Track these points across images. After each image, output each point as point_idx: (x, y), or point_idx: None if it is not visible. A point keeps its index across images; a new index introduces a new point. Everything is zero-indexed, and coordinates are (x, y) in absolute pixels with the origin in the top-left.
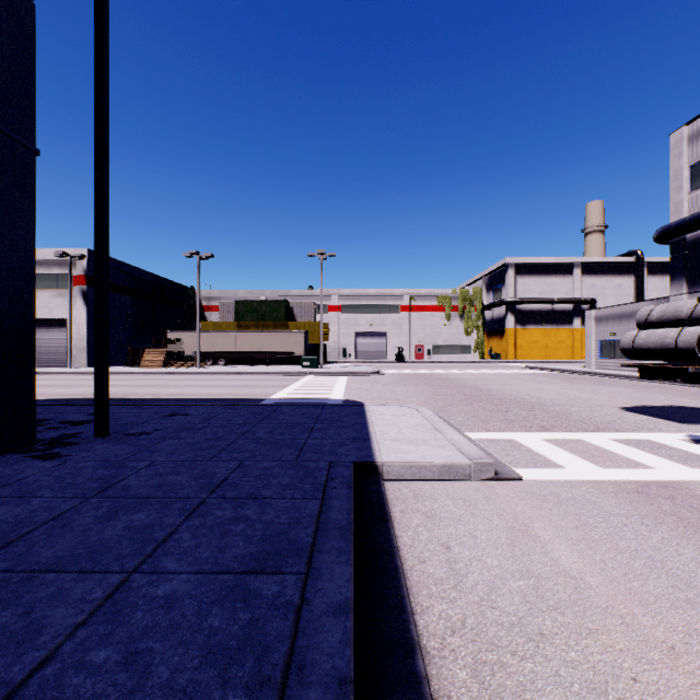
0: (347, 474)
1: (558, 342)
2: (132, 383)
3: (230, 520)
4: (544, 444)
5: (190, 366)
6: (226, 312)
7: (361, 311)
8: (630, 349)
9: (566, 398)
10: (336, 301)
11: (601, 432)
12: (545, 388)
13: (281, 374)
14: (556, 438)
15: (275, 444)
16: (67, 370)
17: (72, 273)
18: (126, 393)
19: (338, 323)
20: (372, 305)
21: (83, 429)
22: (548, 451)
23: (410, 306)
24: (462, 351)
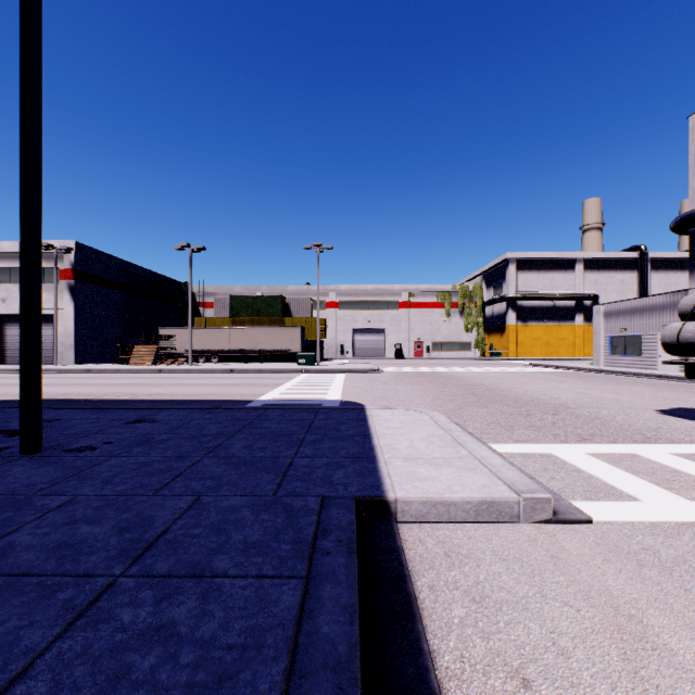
0: (346, 522)
1: (560, 339)
2: (115, 381)
3: (139, 635)
4: (593, 461)
5: (181, 364)
6: (221, 308)
7: (359, 307)
8: (674, 343)
9: (588, 399)
10: (333, 297)
11: (654, 443)
12: (560, 387)
13: (275, 372)
14: (603, 451)
15: (250, 466)
16: (51, 367)
17: (59, 267)
18: (102, 393)
19: (335, 319)
20: (370, 301)
21: (16, 442)
22: (603, 471)
23: (409, 302)
24: (461, 348)
